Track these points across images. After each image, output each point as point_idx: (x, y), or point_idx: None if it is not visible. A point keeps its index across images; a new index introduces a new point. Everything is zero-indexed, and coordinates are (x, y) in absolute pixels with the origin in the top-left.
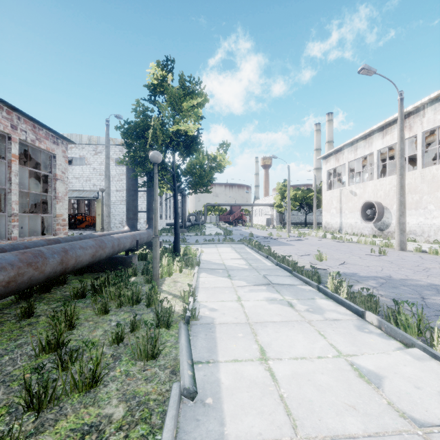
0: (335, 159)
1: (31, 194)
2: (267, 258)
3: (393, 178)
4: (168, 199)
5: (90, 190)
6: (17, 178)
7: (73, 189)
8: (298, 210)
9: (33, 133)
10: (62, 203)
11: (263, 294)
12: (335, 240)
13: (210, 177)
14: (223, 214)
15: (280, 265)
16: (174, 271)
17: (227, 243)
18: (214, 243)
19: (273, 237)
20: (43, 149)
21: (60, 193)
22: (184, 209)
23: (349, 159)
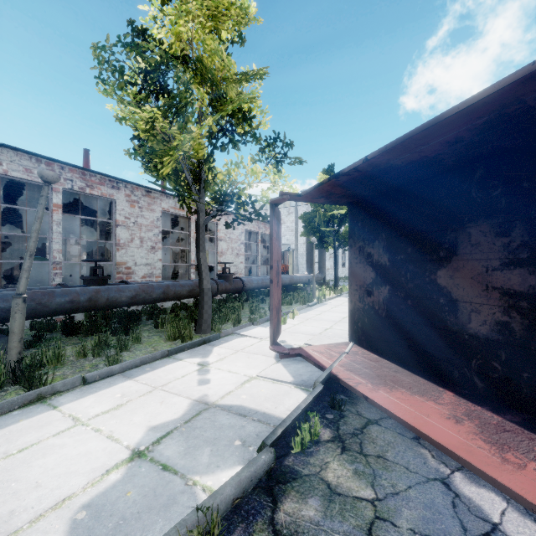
0: None
1: (261, 255)
2: None
3: None
4: None
5: (284, 244)
6: (260, 250)
7: None
8: None
9: (264, 228)
10: None
11: None
12: None
13: None
14: None
15: None
16: (326, 295)
17: None
18: None
19: None
20: (267, 233)
21: None
22: None
23: None
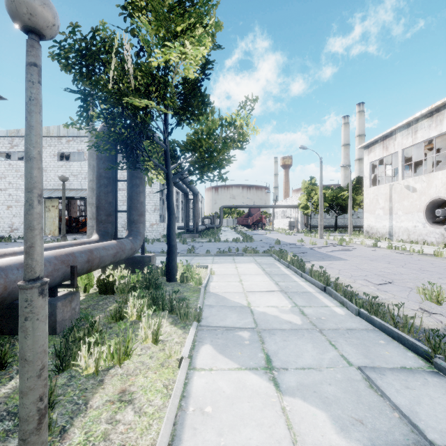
0: (383, 147)
1: None
2: (323, 290)
3: None
4: (179, 200)
5: None
6: None
7: (70, 188)
8: (327, 211)
9: None
10: None
11: None
12: (397, 251)
13: (224, 156)
14: (241, 217)
15: (372, 320)
16: (141, 340)
17: (249, 254)
18: (231, 254)
19: (307, 245)
20: None
21: None
22: (196, 210)
23: (404, 146)
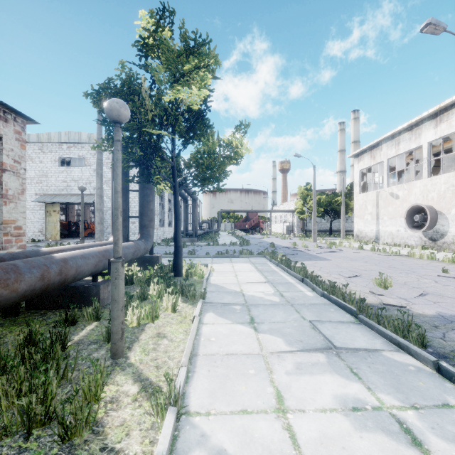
0: (370, 156)
1: None
2: (302, 281)
3: (451, 175)
4: None
5: (90, 194)
6: None
7: (71, 193)
8: (322, 216)
9: None
10: (14, 204)
11: (328, 383)
12: (378, 253)
13: (222, 171)
14: (239, 221)
15: (330, 298)
16: (164, 309)
17: (245, 256)
18: (229, 256)
19: (299, 248)
20: None
21: (11, 190)
22: (195, 215)
23: (389, 156)
